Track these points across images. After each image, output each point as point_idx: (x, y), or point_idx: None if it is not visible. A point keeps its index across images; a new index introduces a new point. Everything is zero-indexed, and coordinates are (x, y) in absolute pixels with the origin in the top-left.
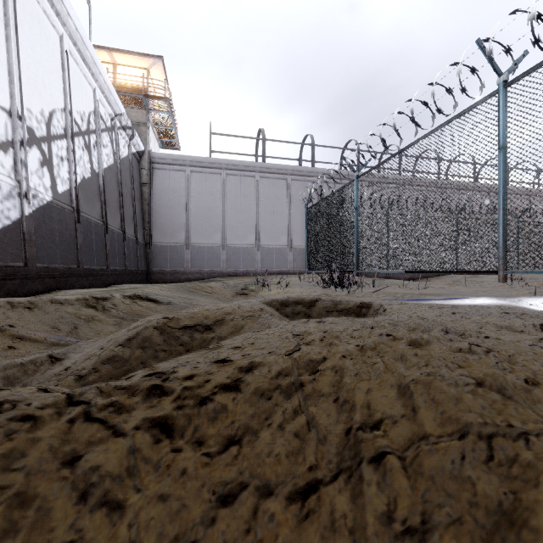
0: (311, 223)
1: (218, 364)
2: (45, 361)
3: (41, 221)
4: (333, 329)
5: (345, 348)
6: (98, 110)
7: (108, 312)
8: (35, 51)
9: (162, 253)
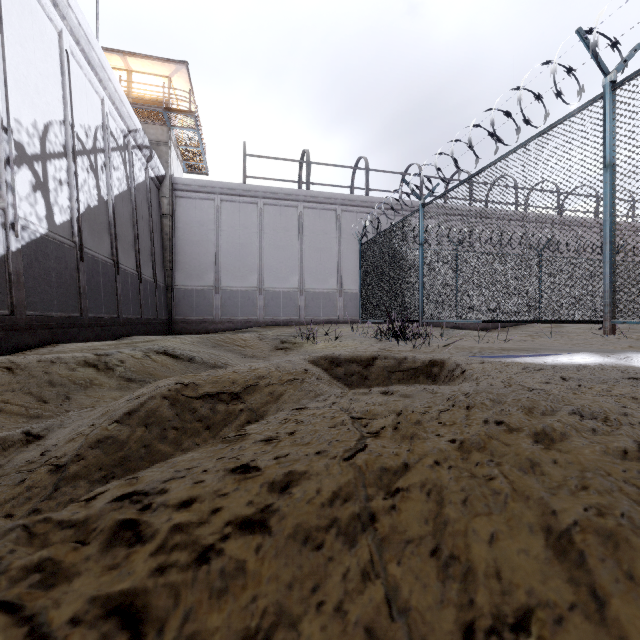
0: (366, 262)
1: (236, 476)
2: (18, 441)
3: (32, 258)
4: (409, 408)
5: (438, 447)
6: (108, 125)
7: (112, 373)
8: (25, 48)
9: (186, 298)
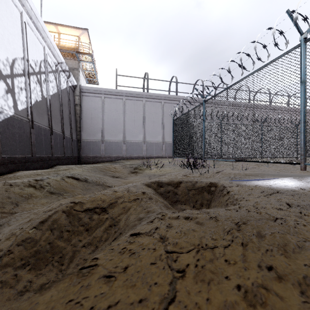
0: (176, 129)
1: None
2: None
3: (5, 127)
4: (204, 240)
5: (230, 303)
6: (47, 60)
7: (43, 189)
8: (2, 20)
9: (87, 145)
